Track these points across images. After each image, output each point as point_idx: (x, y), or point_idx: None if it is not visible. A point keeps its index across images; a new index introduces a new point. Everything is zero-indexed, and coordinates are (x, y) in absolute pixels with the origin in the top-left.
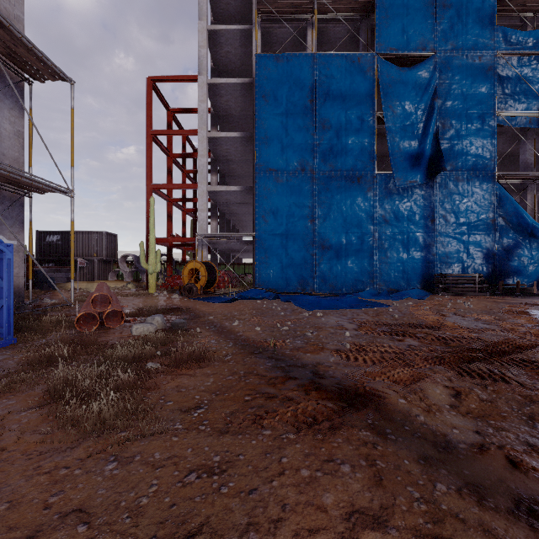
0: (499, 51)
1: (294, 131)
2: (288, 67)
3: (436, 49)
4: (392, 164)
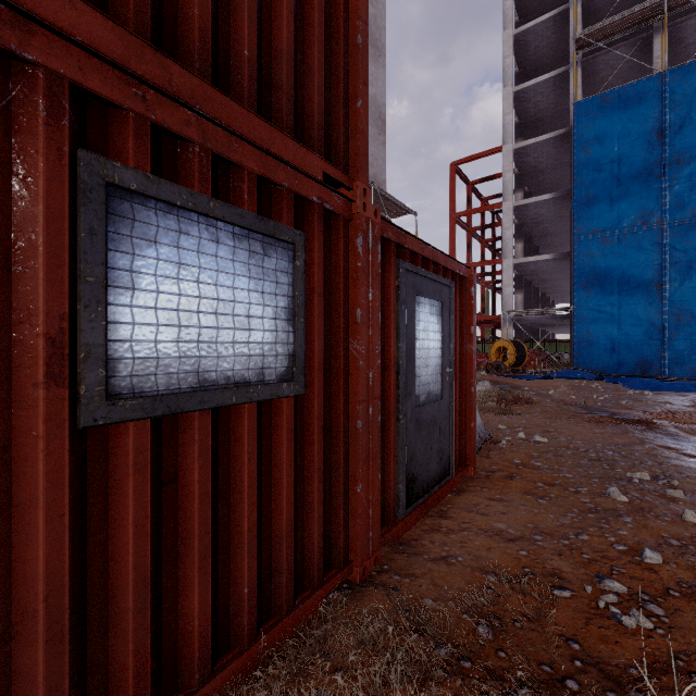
0: None
1: (629, 179)
2: (620, 103)
3: None
4: None
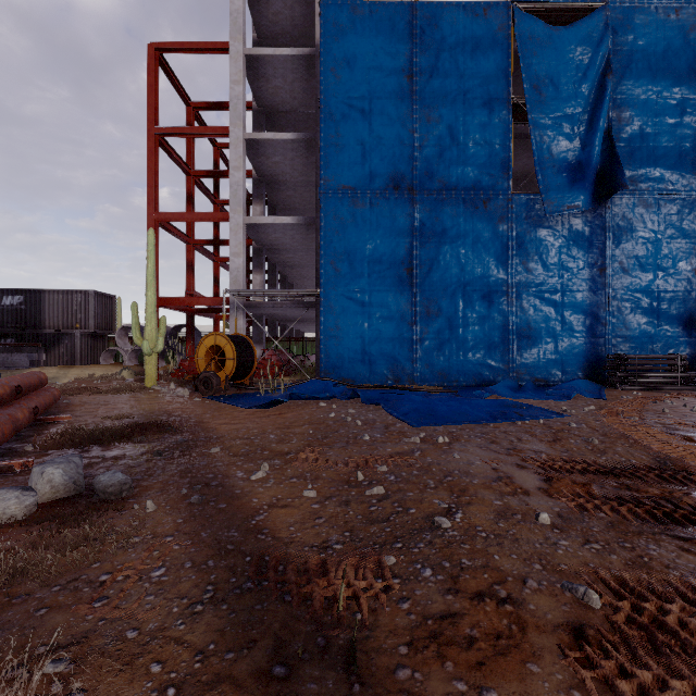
0: None
1: (381, 126)
2: (372, 23)
3: None
4: (538, 179)
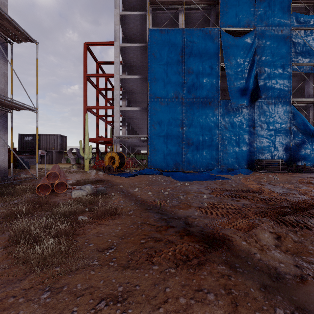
0: (293, 27)
1: (171, 75)
2: (168, 36)
3: (256, 26)
4: (229, 94)
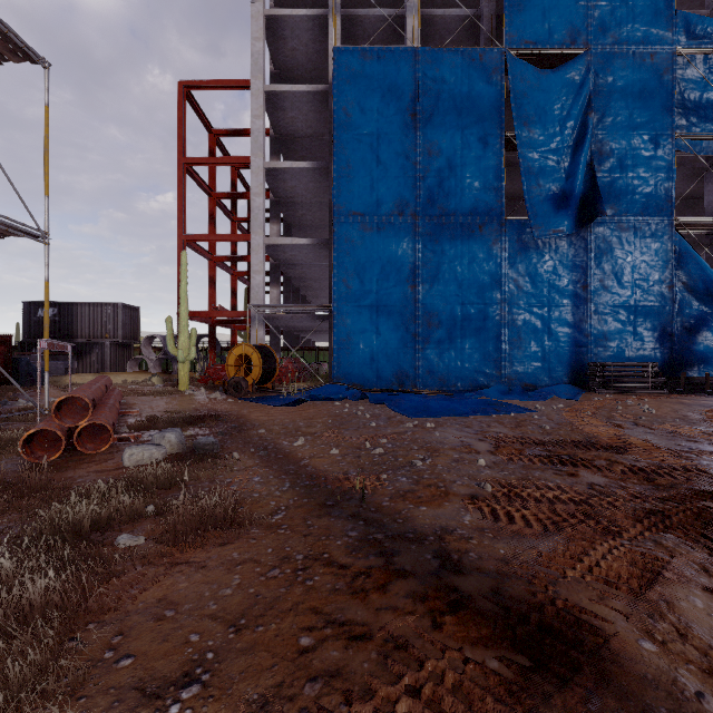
0: (679, 47)
1: (388, 159)
2: (380, 67)
3: (590, 43)
4: (527, 206)
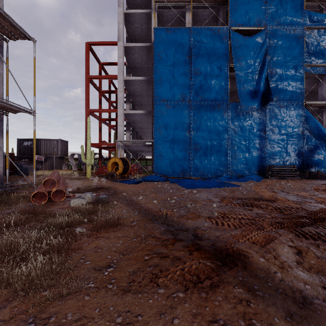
0: (306, 26)
1: (178, 76)
2: (174, 36)
3: (267, 24)
4: (239, 97)
